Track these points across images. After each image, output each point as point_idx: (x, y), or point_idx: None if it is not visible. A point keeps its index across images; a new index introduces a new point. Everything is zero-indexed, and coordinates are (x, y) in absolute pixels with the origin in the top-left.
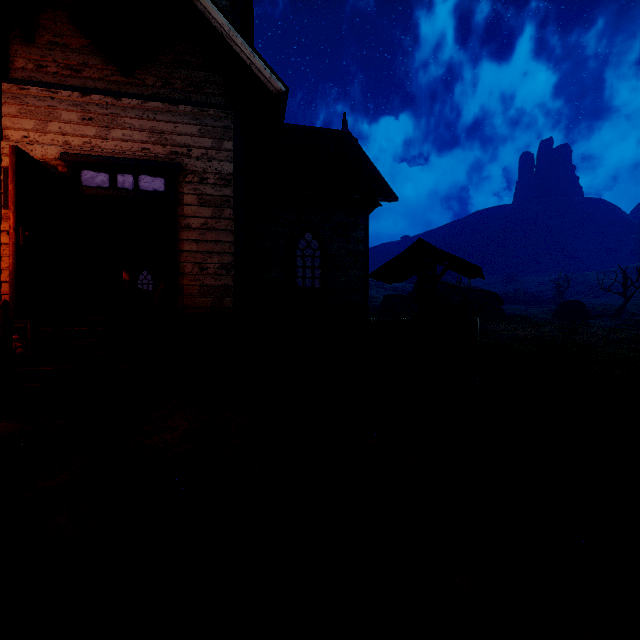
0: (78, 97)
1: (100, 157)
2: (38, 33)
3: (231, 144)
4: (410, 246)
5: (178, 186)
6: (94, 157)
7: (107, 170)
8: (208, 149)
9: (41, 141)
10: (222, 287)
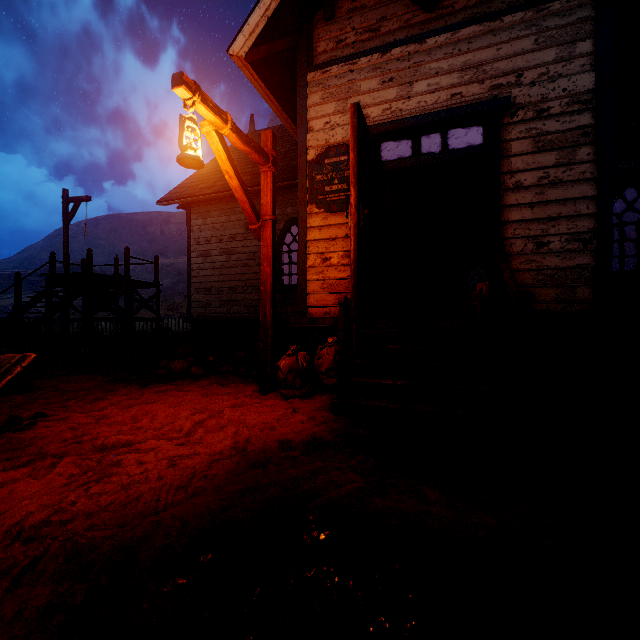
0: (377, 59)
1: (404, 120)
2: (337, 6)
3: (590, 43)
4: None
5: (501, 132)
6: (397, 122)
7: (408, 136)
8: (549, 64)
9: (341, 123)
10: (573, 269)
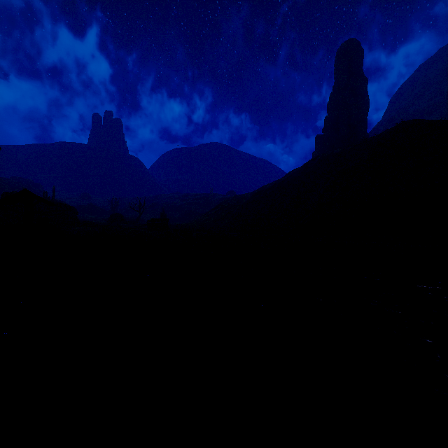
0: None
1: None
2: None
3: None
4: (20, 191)
5: None
6: None
7: None
8: None
9: None
10: None
